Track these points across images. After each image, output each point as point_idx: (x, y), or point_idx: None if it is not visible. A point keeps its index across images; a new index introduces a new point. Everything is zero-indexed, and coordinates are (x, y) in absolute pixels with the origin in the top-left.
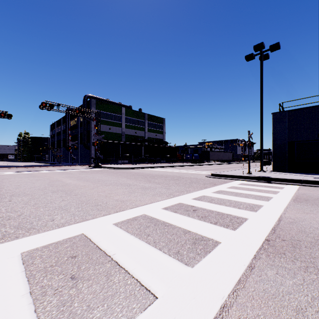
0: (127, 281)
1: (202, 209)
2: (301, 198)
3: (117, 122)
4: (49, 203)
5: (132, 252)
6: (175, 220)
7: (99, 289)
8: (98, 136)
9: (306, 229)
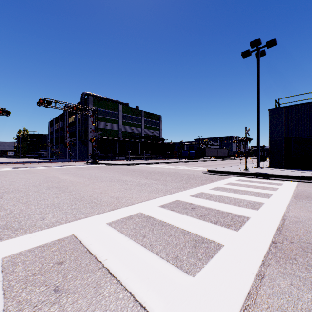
0: (119, 295)
1: (200, 206)
2: (302, 195)
3: (115, 119)
4: (41, 200)
5: (126, 257)
6: (172, 219)
7: (86, 305)
8: (95, 132)
9: None
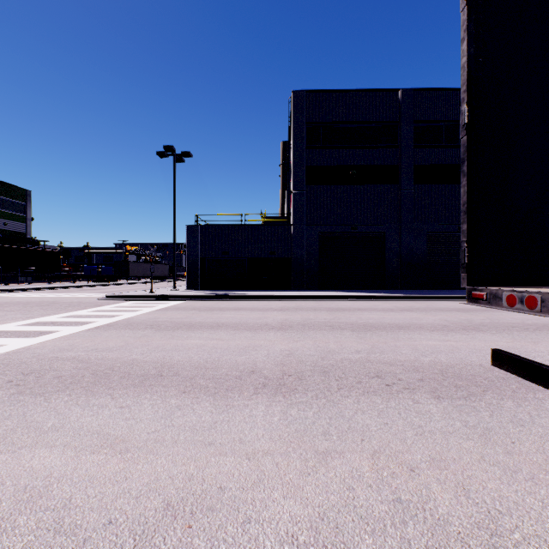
0: None
1: (62, 321)
2: (166, 308)
3: None
4: None
5: None
6: (29, 329)
7: None
8: None
9: (133, 320)
